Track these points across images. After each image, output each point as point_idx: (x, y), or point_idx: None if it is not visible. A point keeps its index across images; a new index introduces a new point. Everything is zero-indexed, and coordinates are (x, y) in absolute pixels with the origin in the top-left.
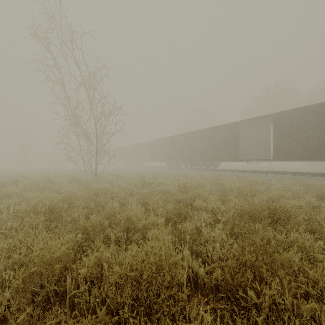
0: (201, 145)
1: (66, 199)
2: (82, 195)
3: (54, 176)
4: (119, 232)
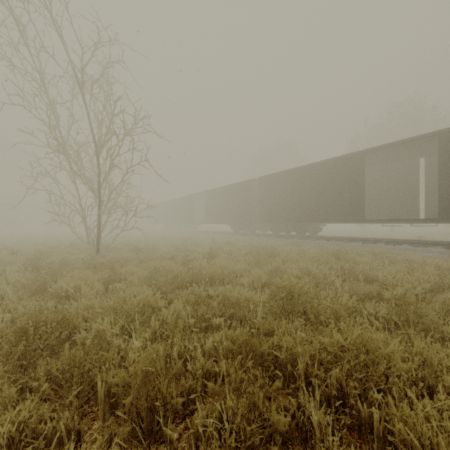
0: (292, 195)
1: None
2: None
3: (12, 252)
4: None
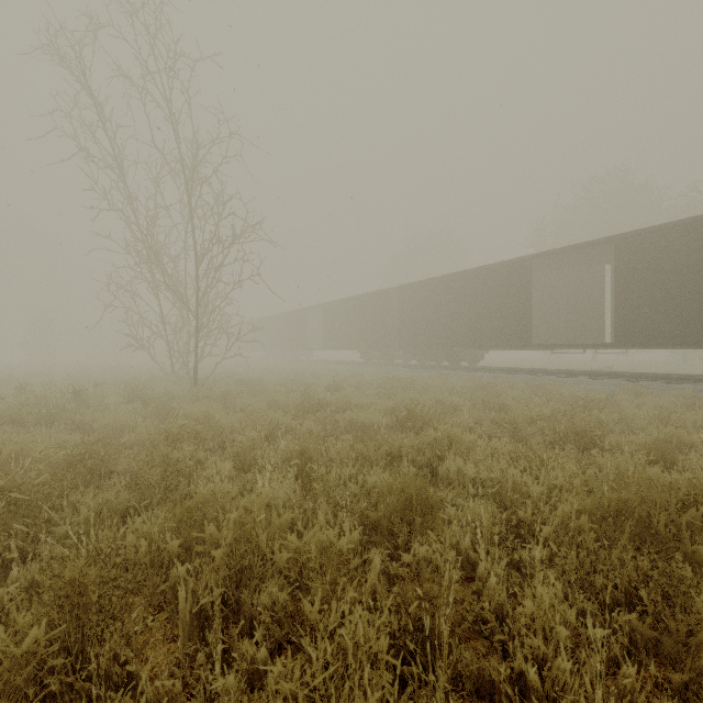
0: (443, 312)
1: (99, 449)
2: (140, 439)
3: (95, 384)
4: (209, 587)
